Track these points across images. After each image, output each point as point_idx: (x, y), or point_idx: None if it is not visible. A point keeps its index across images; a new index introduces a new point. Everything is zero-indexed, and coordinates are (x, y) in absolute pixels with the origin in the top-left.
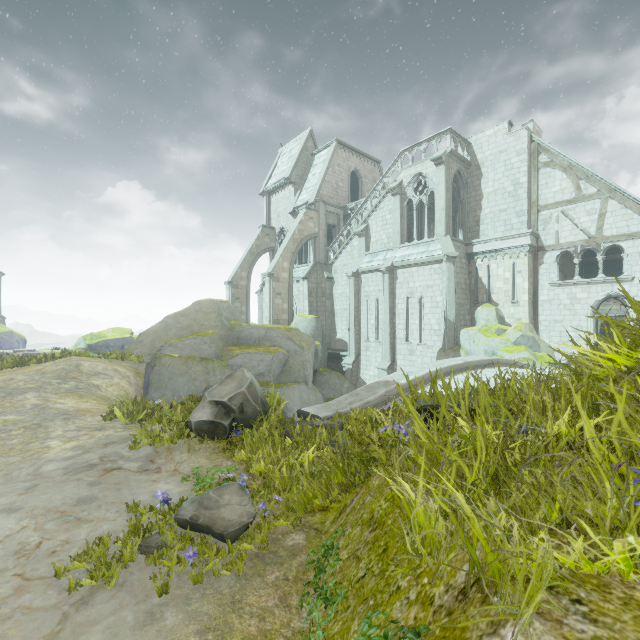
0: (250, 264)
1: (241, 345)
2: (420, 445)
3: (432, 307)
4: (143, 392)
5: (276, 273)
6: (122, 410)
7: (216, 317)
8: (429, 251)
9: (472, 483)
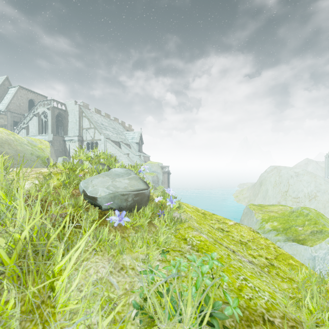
0: None
1: None
2: None
3: None
4: None
5: None
6: None
7: None
8: (45, 138)
9: None
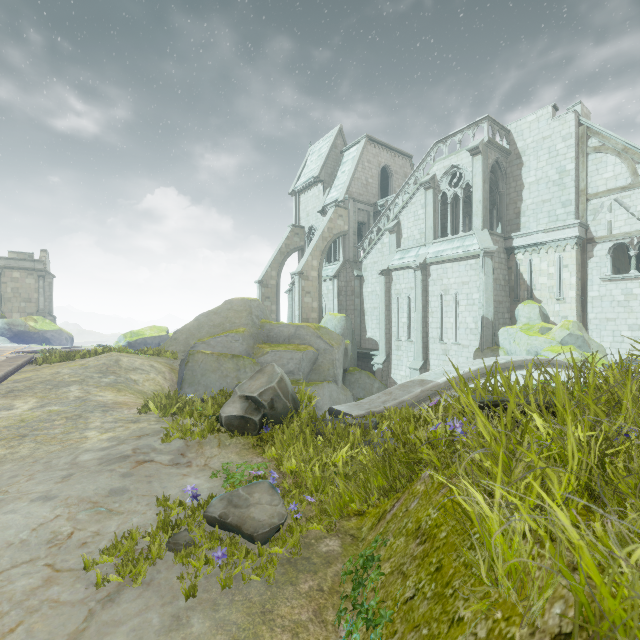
0: (280, 263)
1: (271, 343)
2: (483, 447)
3: (468, 305)
4: (177, 387)
5: (305, 272)
6: (156, 404)
7: (247, 315)
8: (465, 246)
9: (566, 497)
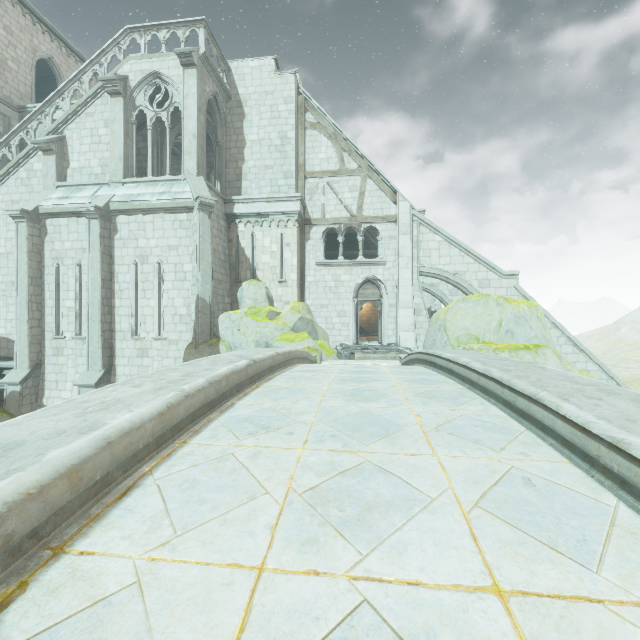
0: None
1: None
2: None
3: (177, 280)
4: None
5: None
6: None
7: None
8: (172, 192)
9: None
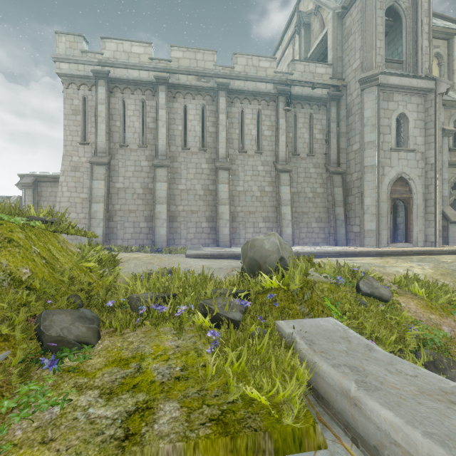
0: None
1: None
2: None
3: None
4: None
5: None
6: None
7: None
8: None
9: None
